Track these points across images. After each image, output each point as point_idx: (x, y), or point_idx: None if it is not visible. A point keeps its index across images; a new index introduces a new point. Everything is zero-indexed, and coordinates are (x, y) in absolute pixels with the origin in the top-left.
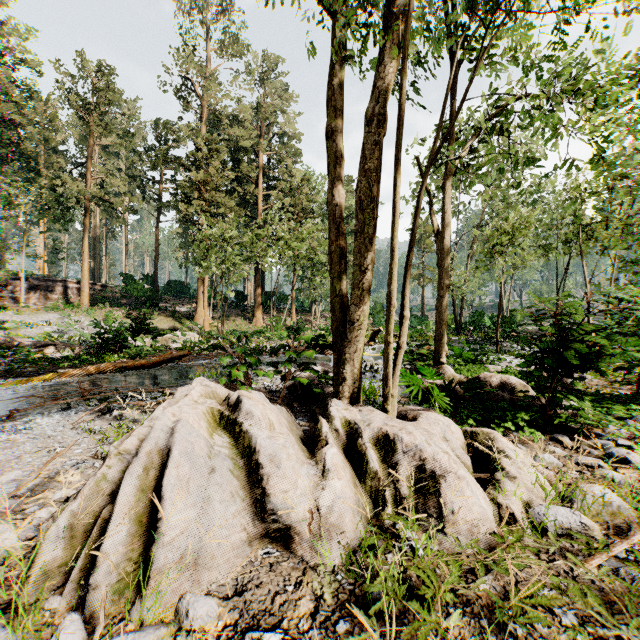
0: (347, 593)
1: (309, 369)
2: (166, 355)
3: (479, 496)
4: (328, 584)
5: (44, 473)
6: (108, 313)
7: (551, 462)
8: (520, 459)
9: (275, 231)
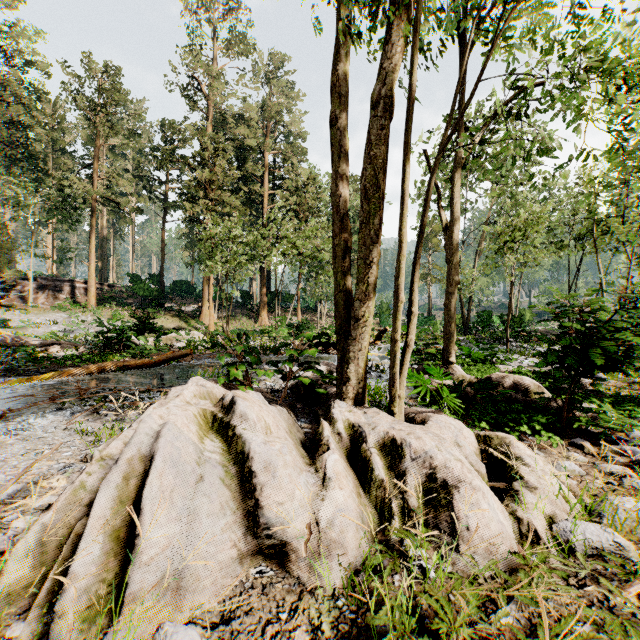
0: (348, 623)
1: (311, 368)
2: (168, 354)
3: (497, 510)
4: (327, 611)
5: (28, 477)
6: (114, 313)
7: (572, 470)
8: (539, 467)
9: (280, 230)
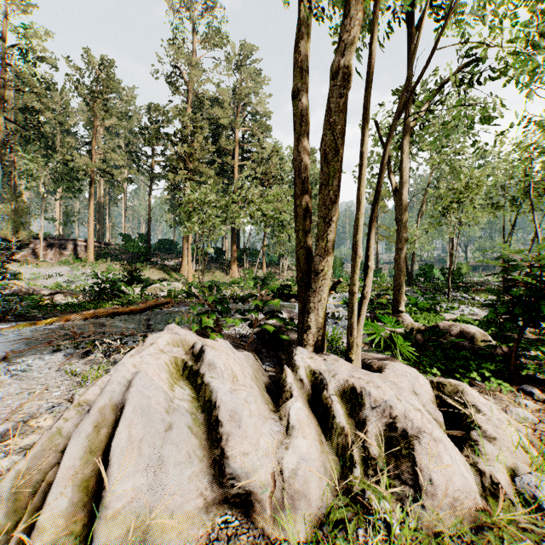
0: None
1: (275, 317)
2: (151, 302)
3: (459, 462)
4: None
5: (19, 416)
6: (109, 266)
7: (525, 417)
8: (495, 415)
9: (248, 195)
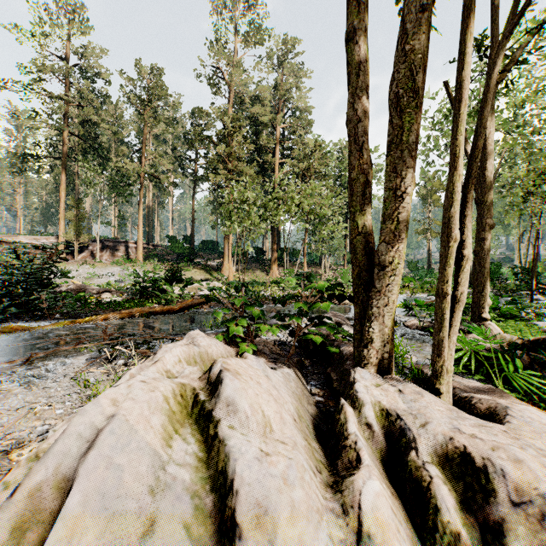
0: None
1: (323, 325)
2: (188, 302)
3: None
4: None
5: (4, 443)
6: (155, 266)
7: None
8: None
9: (288, 191)
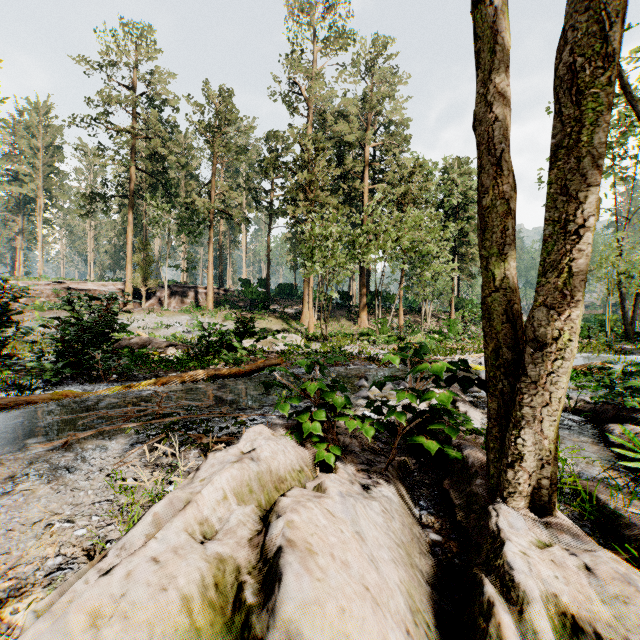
0: None
1: (439, 422)
2: (258, 363)
3: None
4: None
5: (1, 586)
6: (226, 315)
7: None
8: None
9: (380, 224)
